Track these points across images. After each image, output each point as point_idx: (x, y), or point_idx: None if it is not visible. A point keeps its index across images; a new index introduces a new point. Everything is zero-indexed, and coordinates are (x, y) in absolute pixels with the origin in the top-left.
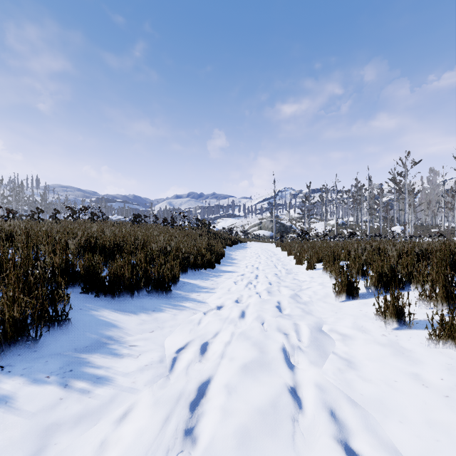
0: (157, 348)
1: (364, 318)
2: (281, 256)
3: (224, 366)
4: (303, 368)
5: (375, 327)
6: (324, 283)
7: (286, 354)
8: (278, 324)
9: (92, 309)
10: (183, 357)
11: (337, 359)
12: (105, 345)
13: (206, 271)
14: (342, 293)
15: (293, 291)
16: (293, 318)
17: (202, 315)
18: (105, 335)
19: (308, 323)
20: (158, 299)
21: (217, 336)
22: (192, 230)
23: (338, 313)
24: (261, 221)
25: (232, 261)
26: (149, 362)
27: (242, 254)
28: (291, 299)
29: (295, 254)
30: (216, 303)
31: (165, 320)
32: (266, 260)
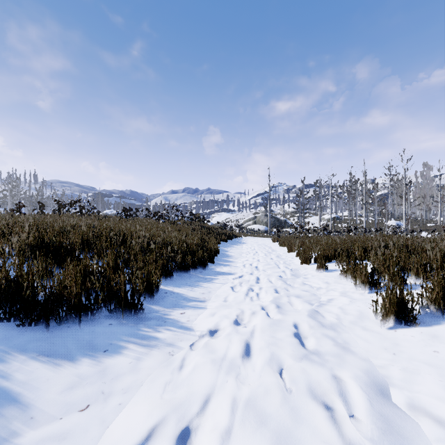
0: None
1: None
2: (281, 253)
3: None
4: None
5: None
6: (348, 293)
7: None
8: (312, 388)
9: None
10: None
11: None
12: None
13: (196, 274)
14: (389, 316)
15: (311, 305)
16: (332, 368)
17: (182, 360)
18: None
19: (361, 382)
20: (121, 325)
21: (203, 429)
22: (184, 224)
23: (400, 357)
24: (255, 215)
25: (227, 259)
26: None
27: (238, 250)
28: (313, 322)
29: (297, 251)
30: (205, 329)
31: (118, 375)
32: (266, 258)
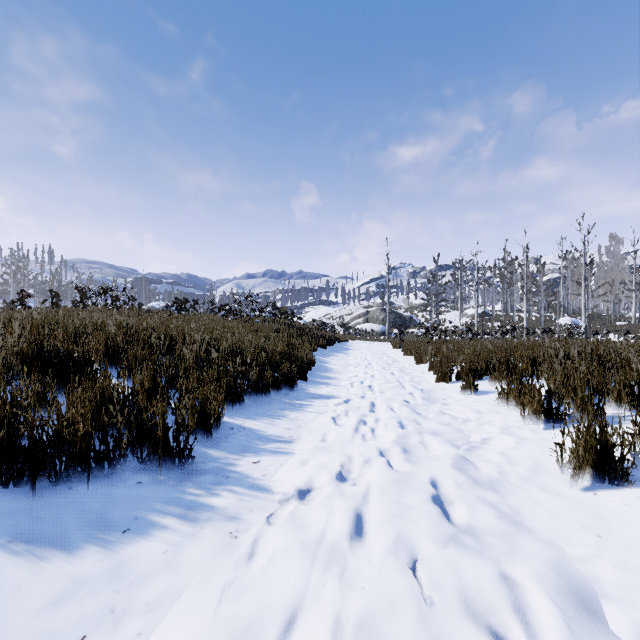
0: None
1: None
2: (406, 365)
3: None
4: None
5: None
6: (512, 429)
7: None
8: (470, 602)
9: None
10: None
11: None
12: None
13: (280, 397)
14: (583, 469)
15: (457, 449)
16: (499, 563)
17: (251, 548)
18: None
19: (552, 590)
20: (156, 484)
21: None
22: (264, 323)
23: (610, 541)
24: (367, 310)
25: (327, 375)
26: None
27: (342, 360)
28: (461, 479)
29: (430, 363)
30: (291, 491)
31: (142, 576)
32: (384, 372)
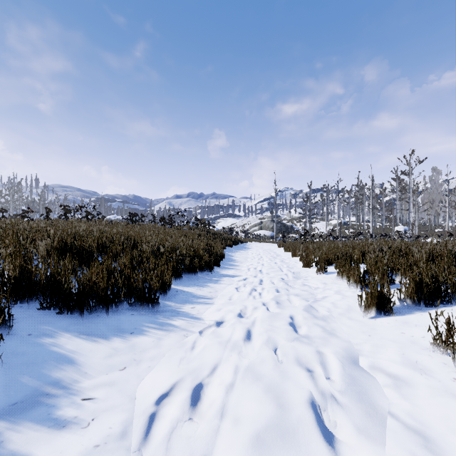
0: (124, 402)
1: (414, 348)
2: (285, 258)
3: (223, 450)
4: (354, 455)
5: (436, 364)
6: (342, 292)
7: (320, 419)
8: (298, 356)
9: (47, 334)
10: (159, 424)
11: (402, 430)
12: (45, 400)
13: (203, 276)
14: (371, 307)
15: (307, 301)
16: (316, 344)
17: (195, 340)
18: (50, 380)
19: (338, 353)
20: (141, 315)
21: (214, 379)
22: (190, 230)
23: (373, 337)
24: (261, 221)
25: (233, 263)
26: (104, 437)
27: (243, 254)
28: (306, 314)
29: (301, 256)
30: (213, 319)
31: (145, 349)
32: (270, 262)
